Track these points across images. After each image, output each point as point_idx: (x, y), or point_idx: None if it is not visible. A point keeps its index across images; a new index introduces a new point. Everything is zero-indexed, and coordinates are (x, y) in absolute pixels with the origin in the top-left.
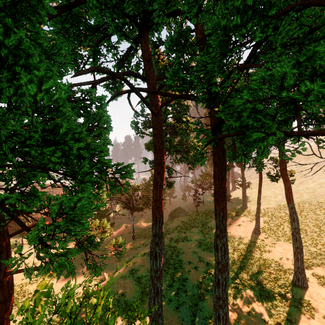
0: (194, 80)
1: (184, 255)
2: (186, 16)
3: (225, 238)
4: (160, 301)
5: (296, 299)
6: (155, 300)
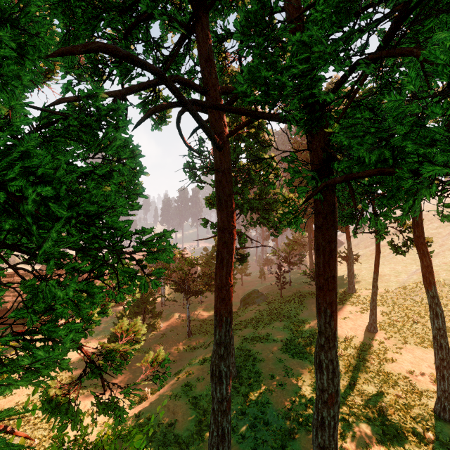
0: (286, 83)
1: (263, 364)
2: None
3: (334, 351)
4: (228, 449)
5: (442, 442)
6: (219, 449)
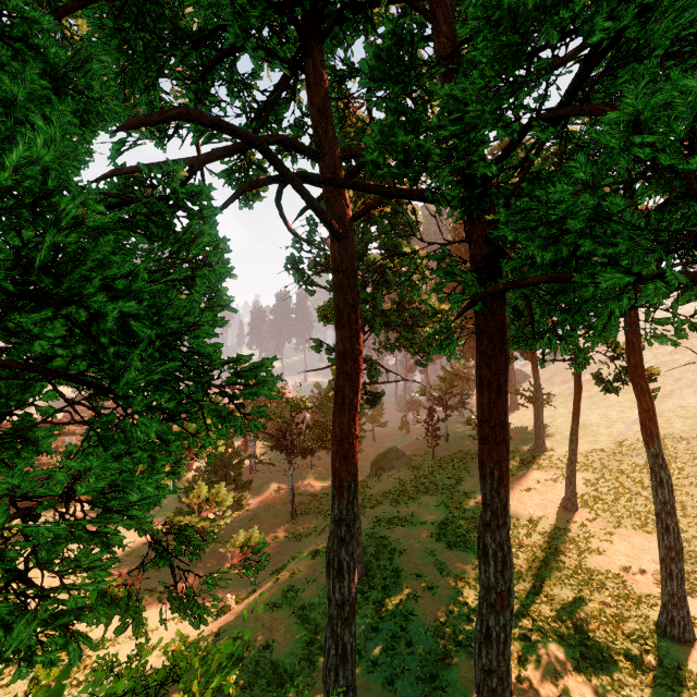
0: (432, 151)
1: (404, 558)
2: (413, 2)
3: (505, 530)
4: (351, 675)
5: (668, 669)
6: (338, 674)
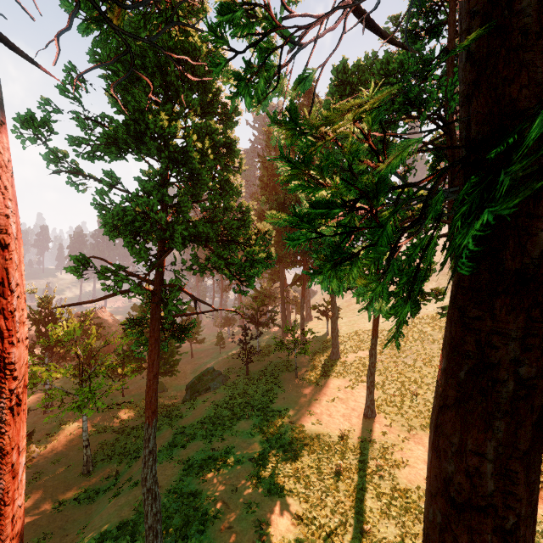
0: None
1: (219, 526)
2: None
3: None
4: None
5: None
6: None
